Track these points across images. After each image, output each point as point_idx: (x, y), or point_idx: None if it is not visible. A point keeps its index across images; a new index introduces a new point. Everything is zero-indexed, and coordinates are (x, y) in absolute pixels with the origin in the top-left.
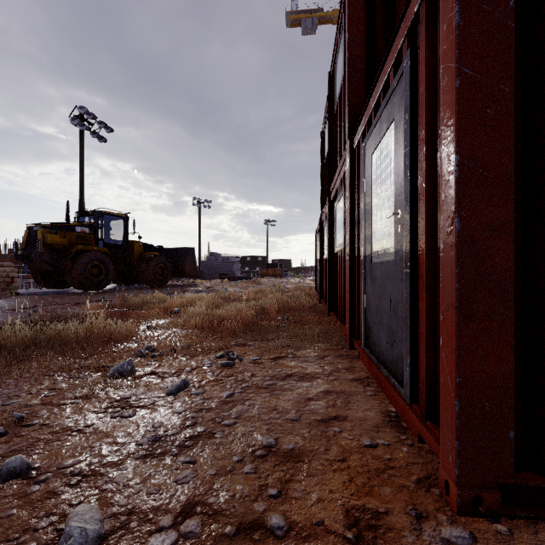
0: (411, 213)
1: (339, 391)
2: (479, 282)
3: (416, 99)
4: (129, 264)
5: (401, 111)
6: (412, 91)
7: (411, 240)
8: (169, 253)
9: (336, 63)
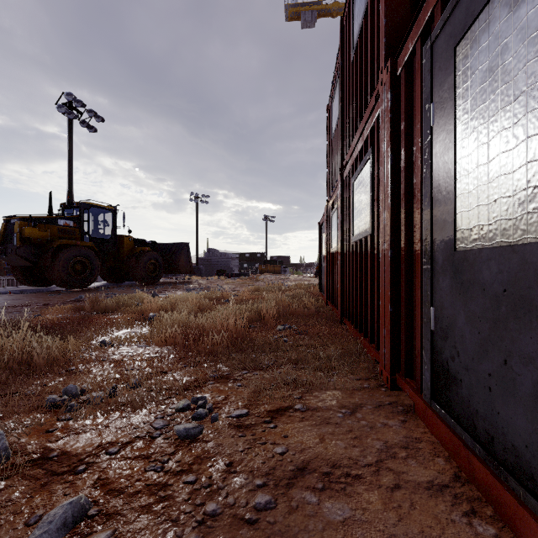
0: None
1: None
2: None
3: None
4: (119, 260)
5: None
6: None
7: None
8: (162, 248)
9: None
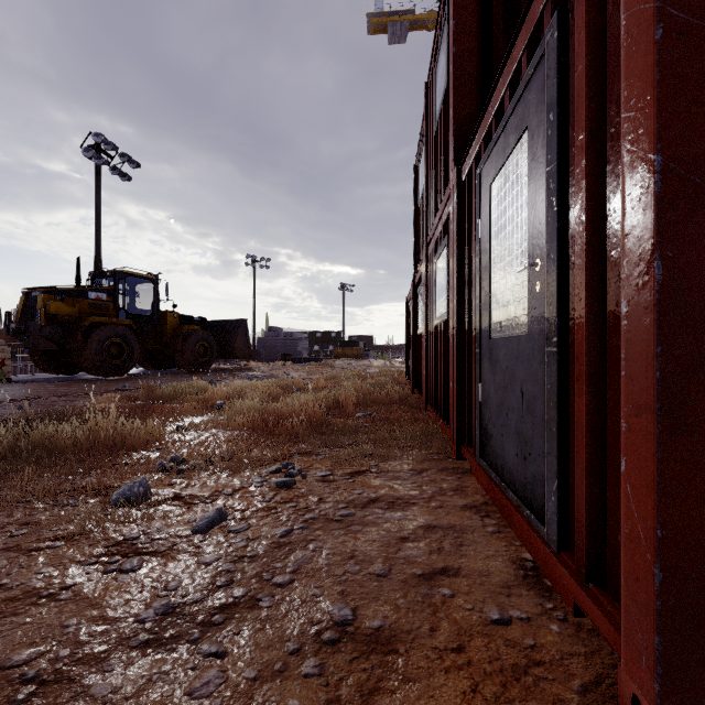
0: (559, 262)
1: (446, 525)
2: (697, 368)
3: (567, 88)
4: (161, 341)
5: (541, 112)
6: (561, 77)
7: (559, 303)
8: (213, 327)
9: (436, 67)
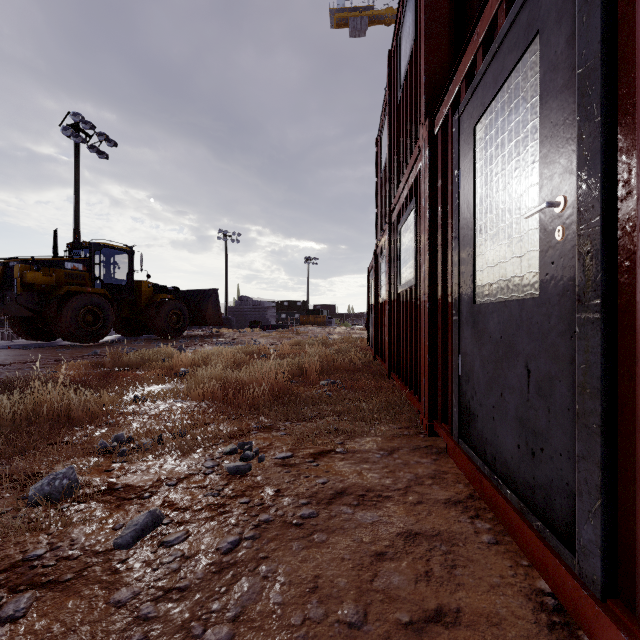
0: (604, 193)
1: (430, 532)
2: None
3: None
4: (136, 309)
5: (564, 1)
6: None
7: (604, 251)
8: (186, 296)
9: (401, 31)
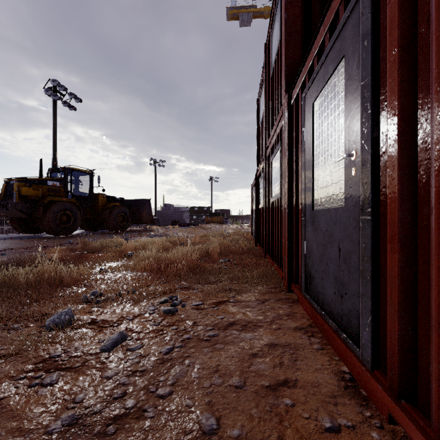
0: (373, 151)
1: (284, 343)
2: None
3: (379, 21)
4: (95, 213)
5: (356, 42)
6: (374, 12)
7: (373, 183)
8: (129, 203)
9: (272, 32)
